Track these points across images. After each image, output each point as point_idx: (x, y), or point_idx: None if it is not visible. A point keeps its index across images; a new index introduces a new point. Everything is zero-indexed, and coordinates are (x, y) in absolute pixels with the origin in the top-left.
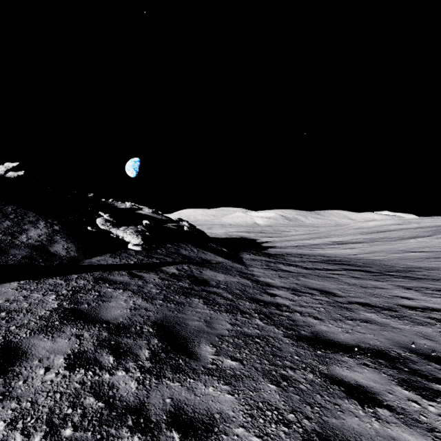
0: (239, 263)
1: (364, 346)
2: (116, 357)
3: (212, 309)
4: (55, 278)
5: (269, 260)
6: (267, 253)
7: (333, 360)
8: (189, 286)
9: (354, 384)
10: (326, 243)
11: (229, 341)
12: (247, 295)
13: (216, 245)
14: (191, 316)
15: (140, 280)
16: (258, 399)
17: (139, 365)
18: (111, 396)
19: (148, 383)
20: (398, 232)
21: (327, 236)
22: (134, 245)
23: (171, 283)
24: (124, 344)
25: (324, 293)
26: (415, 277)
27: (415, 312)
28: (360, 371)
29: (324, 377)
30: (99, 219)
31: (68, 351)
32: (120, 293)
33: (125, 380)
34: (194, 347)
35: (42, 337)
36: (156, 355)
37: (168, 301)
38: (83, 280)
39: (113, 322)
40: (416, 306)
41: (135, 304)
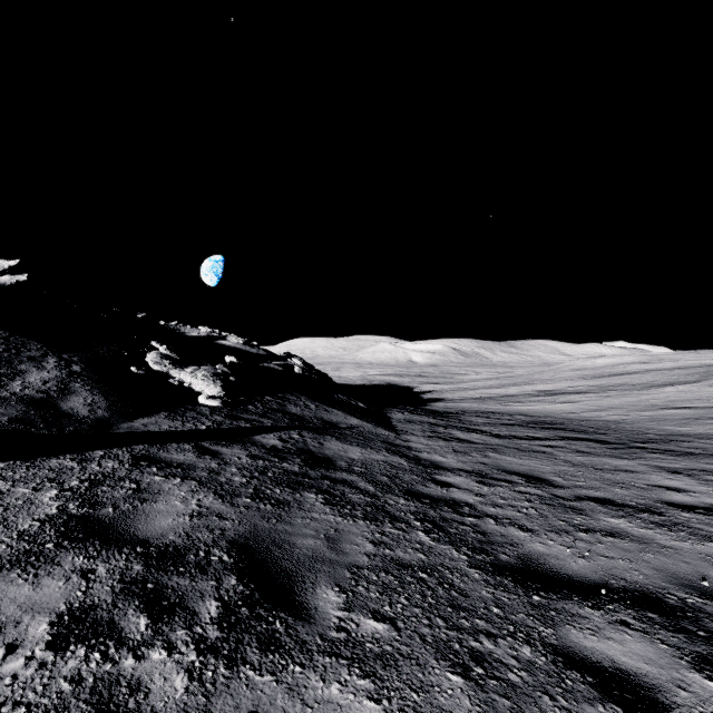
0: (386, 428)
1: (616, 584)
2: (153, 619)
3: (340, 514)
4: (63, 456)
5: (435, 421)
6: (430, 410)
7: (563, 614)
8: (299, 471)
9: (610, 669)
10: (527, 394)
11: (370, 578)
12: (400, 486)
13: (348, 397)
14: (301, 528)
15: (215, 460)
16: (430, 710)
17: (196, 635)
18: (131, 711)
19: (210, 677)
20: (644, 375)
21: (528, 382)
22: (208, 398)
23: (268, 465)
24: (171, 590)
25: (532, 480)
26: (683, 451)
27: (694, 516)
28: (618, 639)
29: (551, 653)
30: (151, 354)
31: (60, 605)
32: (175, 484)
33: (165, 672)
34: (305, 593)
35: (15, 576)
36: (230, 613)
37: (261, 499)
38: (113, 460)
39: (156, 542)
40: (694, 505)
41: (200, 507)
